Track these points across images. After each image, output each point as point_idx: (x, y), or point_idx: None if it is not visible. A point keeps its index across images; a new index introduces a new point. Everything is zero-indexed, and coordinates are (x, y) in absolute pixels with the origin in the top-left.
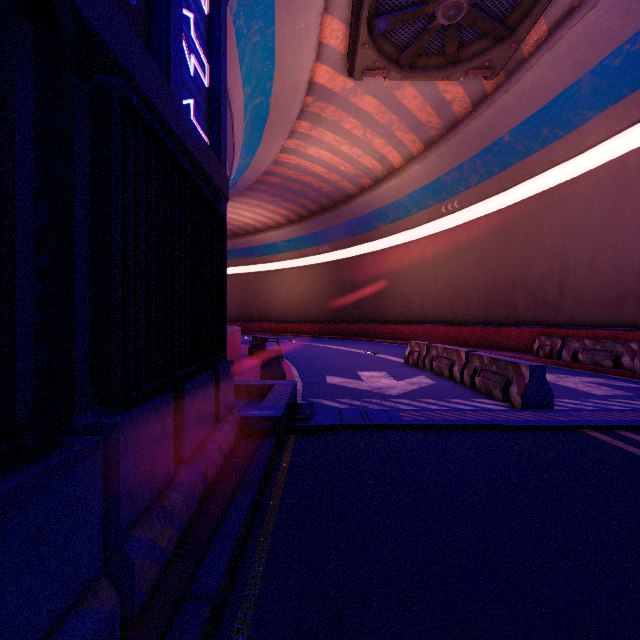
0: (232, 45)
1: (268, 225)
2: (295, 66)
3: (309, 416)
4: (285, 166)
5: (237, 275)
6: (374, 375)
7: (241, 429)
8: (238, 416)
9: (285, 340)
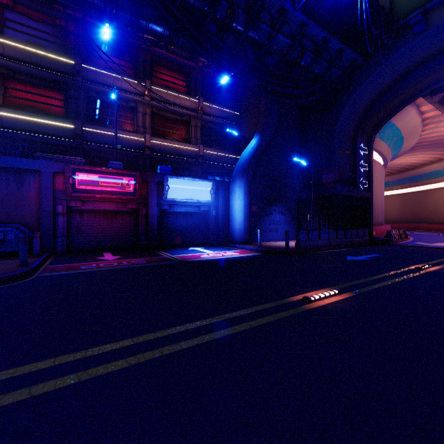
0: (378, 141)
1: (430, 161)
2: (410, 124)
3: (388, 242)
4: (428, 138)
5: (409, 193)
6: (443, 243)
7: (370, 241)
8: (369, 238)
9: (437, 234)
